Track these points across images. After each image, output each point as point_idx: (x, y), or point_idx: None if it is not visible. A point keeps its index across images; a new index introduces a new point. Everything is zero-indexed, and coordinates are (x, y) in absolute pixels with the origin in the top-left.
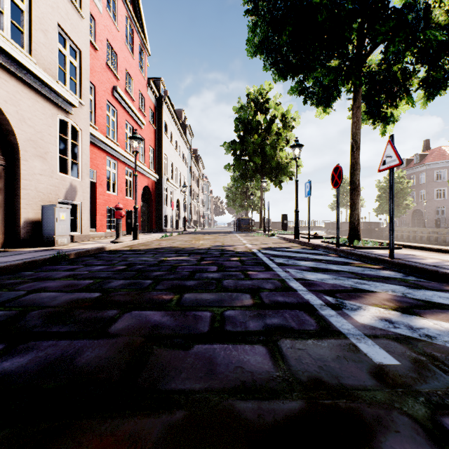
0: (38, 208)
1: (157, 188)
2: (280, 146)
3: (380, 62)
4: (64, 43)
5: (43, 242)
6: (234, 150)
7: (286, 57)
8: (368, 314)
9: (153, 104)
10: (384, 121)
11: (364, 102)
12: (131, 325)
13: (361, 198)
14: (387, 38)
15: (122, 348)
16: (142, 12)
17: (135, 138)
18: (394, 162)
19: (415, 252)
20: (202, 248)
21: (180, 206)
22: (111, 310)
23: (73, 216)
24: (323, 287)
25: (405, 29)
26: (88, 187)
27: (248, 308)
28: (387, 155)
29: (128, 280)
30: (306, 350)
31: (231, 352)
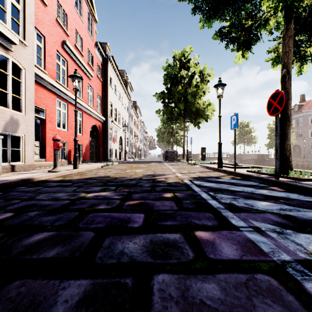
0: None
1: (104, 127)
2: (199, 95)
3: None
4: None
5: None
6: (163, 99)
7: None
8: None
9: (100, 62)
10: (302, 59)
11: None
12: None
13: (255, 136)
14: None
15: None
16: None
17: (75, 77)
18: None
19: None
20: (133, 178)
21: (123, 142)
22: None
23: (17, 147)
24: None
25: None
26: (33, 121)
27: None
28: None
29: None
30: None
31: None
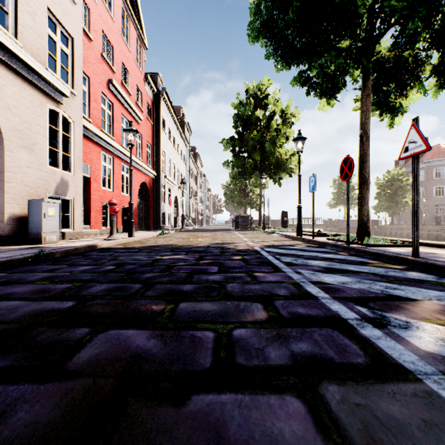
0: (25, 202)
1: (155, 185)
2: (279, 142)
3: (391, 47)
4: (55, 28)
5: (29, 239)
6: (233, 146)
7: (290, 42)
8: (427, 335)
9: (150, 100)
10: (392, 111)
11: (371, 92)
12: (102, 355)
13: None
14: (403, 16)
15: (78, 402)
16: (139, 5)
17: (130, 130)
18: (420, 148)
19: (435, 250)
20: (201, 246)
21: (178, 204)
22: (82, 328)
23: (65, 212)
24: (348, 293)
25: (425, 3)
26: (81, 182)
27: (262, 325)
28: (410, 140)
29: (113, 284)
30: (367, 407)
31: (250, 412)
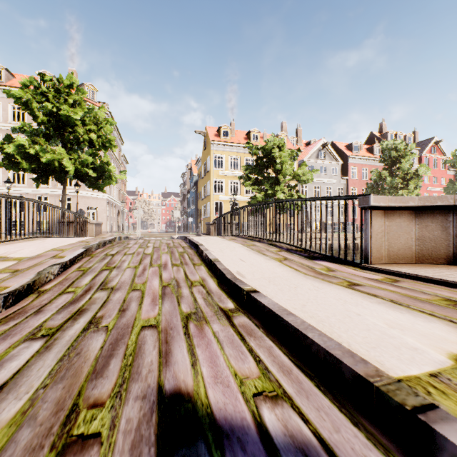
0: None
1: None
2: None
3: None
4: None
5: None
6: None
7: None
8: None
9: (452, 175)
10: None
11: None
12: None
13: None
14: None
15: None
16: (442, 148)
17: None
18: None
19: None
20: None
21: None
22: None
23: None
24: None
25: None
26: None
27: None
28: None
29: None
30: None
31: None
